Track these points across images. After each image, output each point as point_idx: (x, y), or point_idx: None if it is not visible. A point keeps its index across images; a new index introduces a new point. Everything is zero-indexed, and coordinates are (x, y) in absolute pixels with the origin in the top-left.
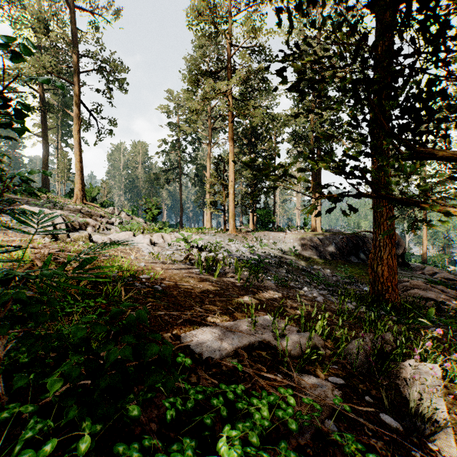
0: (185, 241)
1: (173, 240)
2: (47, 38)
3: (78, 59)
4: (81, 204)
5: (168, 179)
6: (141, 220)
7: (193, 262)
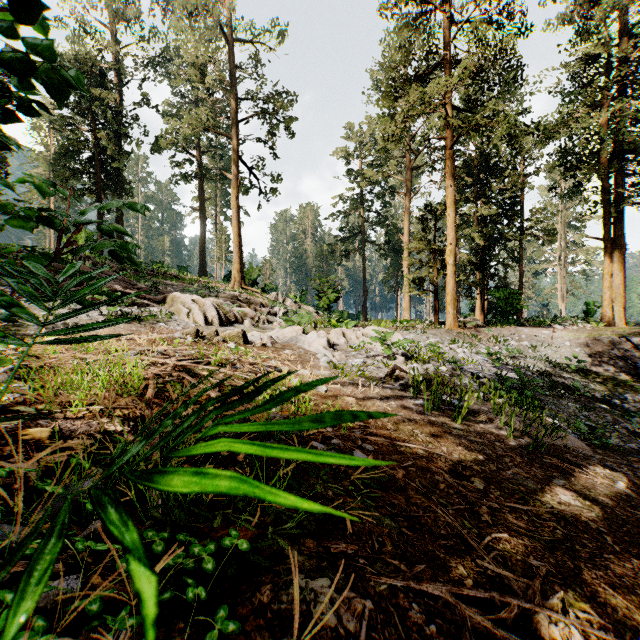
0: (381, 343)
1: (359, 339)
2: (204, 88)
3: (237, 105)
4: (240, 290)
5: (347, 251)
6: (311, 309)
7: (404, 383)
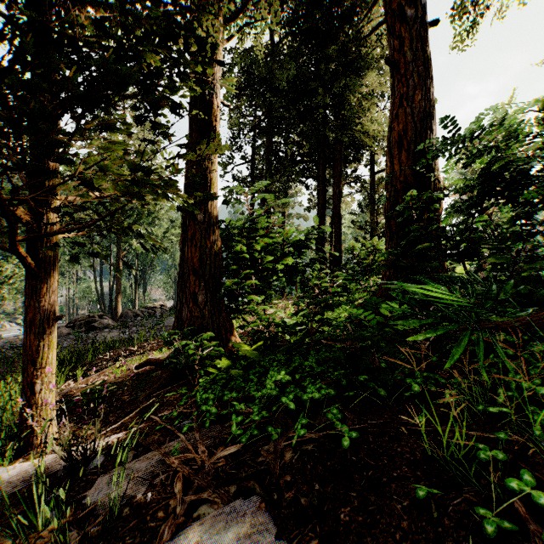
0: None
1: None
2: None
3: None
4: None
5: None
6: None
7: None
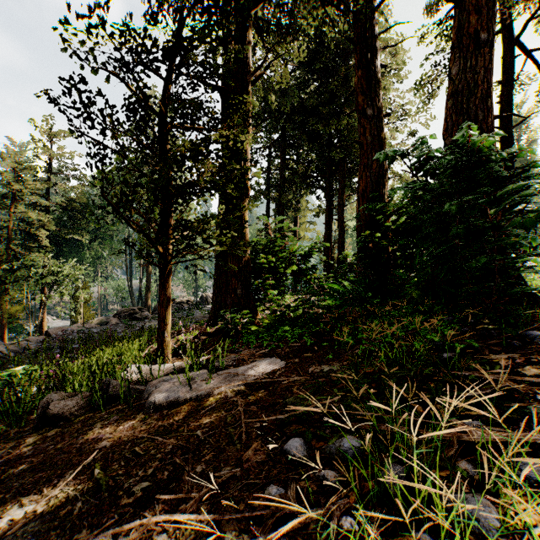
0: None
1: None
2: None
3: None
4: None
5: None
6: None
7: None
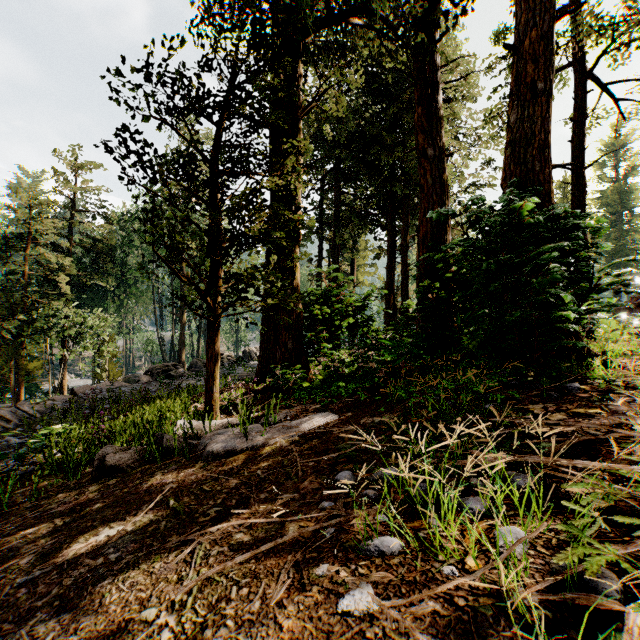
0: None
1: None
2: None
3: None
4: None
5: None
6: None
7: None
